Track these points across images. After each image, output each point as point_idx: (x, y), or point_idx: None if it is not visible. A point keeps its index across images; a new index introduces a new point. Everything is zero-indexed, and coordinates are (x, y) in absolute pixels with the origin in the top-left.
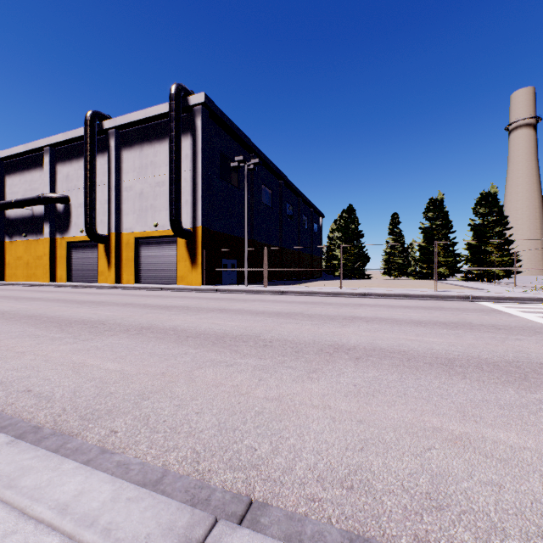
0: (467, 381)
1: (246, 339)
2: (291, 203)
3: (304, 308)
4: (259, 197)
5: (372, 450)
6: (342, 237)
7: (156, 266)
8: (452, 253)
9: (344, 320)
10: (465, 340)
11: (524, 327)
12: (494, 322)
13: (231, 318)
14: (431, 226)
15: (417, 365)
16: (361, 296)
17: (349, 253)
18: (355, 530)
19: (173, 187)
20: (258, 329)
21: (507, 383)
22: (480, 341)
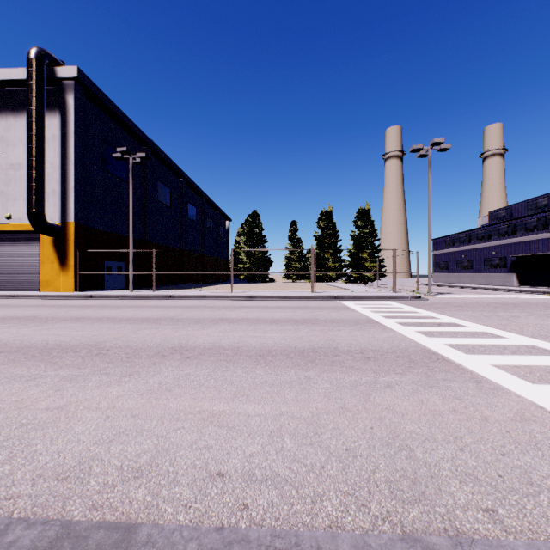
0: (267, 368)
1: (80, 349)
2: (194, 203)
3: (179, 312)
4: (154, 194)
5: (120, 440)
6: (247, 241)
7: (9, 269)
8: (339, 259)
9: (210, 322)
10: (298, 334)
11: (353, 319)
12: (335, 317)
13: (82, 327)
14: (323, 235)
15: (238, 358)
16: (248, 299)
17: (254, 257)
18: (33, 515)
19: (32, 172)
20: (105, 337)
21: (296, 365)
22: (310, 333)
